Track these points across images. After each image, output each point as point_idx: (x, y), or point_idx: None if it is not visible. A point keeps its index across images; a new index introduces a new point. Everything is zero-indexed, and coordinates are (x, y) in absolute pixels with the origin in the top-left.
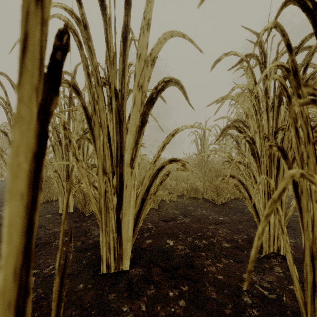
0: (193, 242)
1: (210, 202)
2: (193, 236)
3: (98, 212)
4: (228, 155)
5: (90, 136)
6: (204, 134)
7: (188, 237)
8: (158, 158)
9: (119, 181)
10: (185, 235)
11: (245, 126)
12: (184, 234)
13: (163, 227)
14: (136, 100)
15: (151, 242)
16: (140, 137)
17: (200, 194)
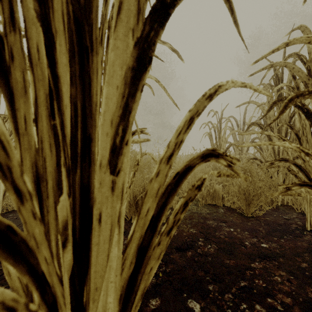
0: (239, 311)
1: (235, 212)
2: (234, 289)
3: (22, 290)
4: (299, 145)
5: (1, 89)
6: (221, 125)
7: (224, 291)
8: (177, 149)
9: (80, 207)
10: (218, 285)
11: (295, 106)
12: (215, 282)
13: (177, 264)
14: (124, 1)
15: (160, 306)
16: (136, 97)
17: (220, 200)
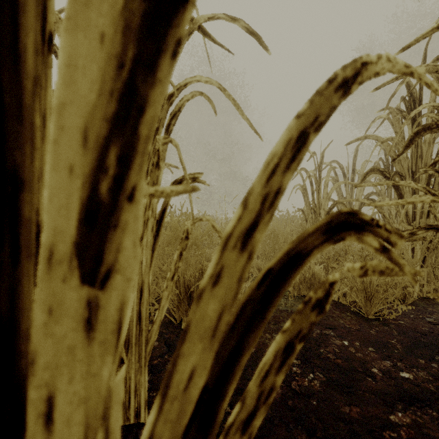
0: None
1: (347, 311)
2: None
3: None
4: None
5: None
6: (320, 174)
7: None
8: (268, 211)
9: None
10: None
11: None
12: None
13: None
14: None
15: None
16: (158, 70)
17: None
